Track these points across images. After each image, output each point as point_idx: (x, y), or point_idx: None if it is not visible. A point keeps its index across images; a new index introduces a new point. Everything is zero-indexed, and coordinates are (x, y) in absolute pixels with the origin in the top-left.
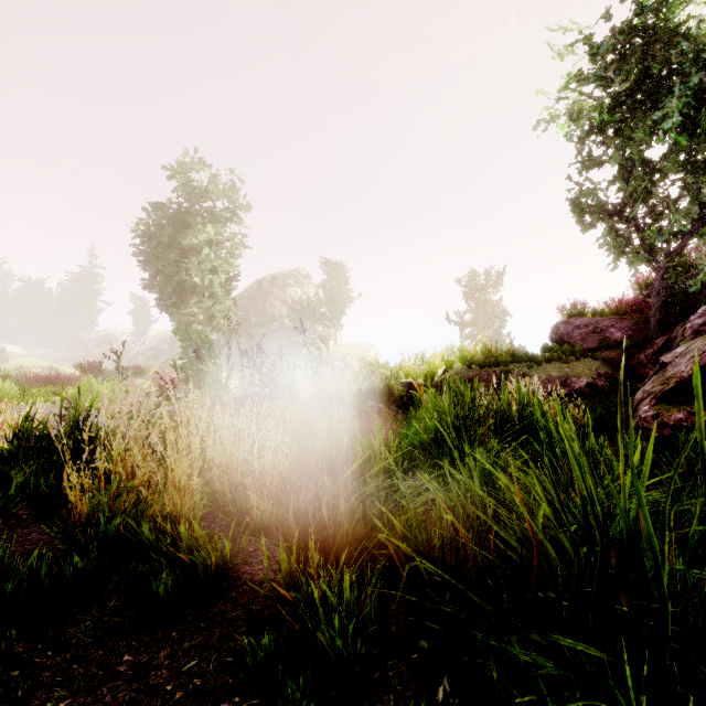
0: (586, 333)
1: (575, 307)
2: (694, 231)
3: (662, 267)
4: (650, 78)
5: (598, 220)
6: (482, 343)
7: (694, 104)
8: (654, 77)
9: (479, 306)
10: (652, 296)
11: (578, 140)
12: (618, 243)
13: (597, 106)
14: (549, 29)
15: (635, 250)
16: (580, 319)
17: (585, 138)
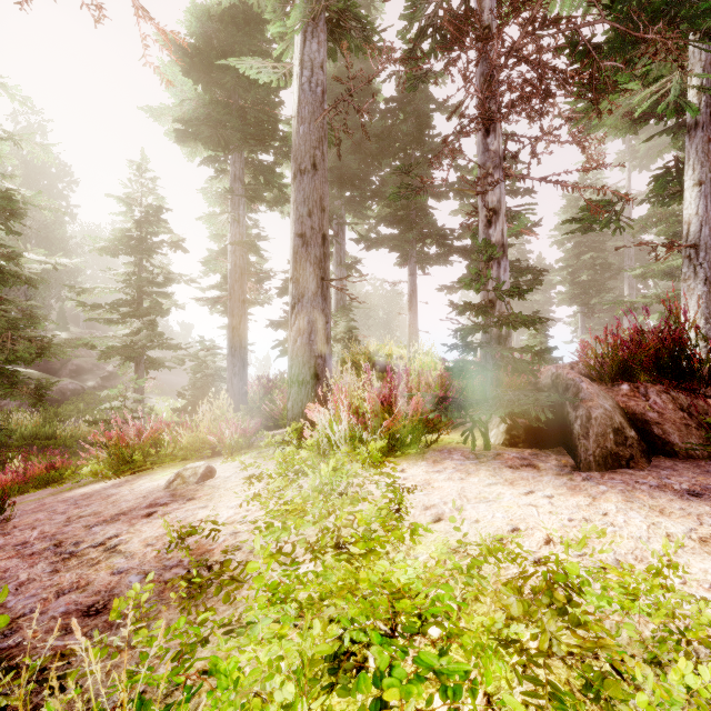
0: None
1: None
2: None
3: None
4: None
5: None
6: None
7: None
8: None
9: None
10: None
11: None
12: None
13: None
14: None
15: None
16: None
17: None
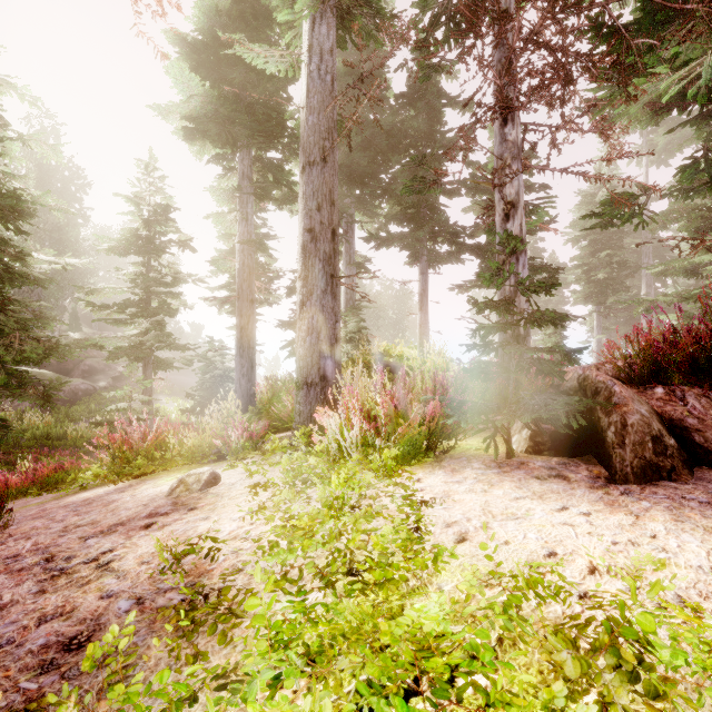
0: None
1: None
2: None
3: None
4: None
5: None
6: None
7: None
8: None
9: None
10: None
11: None
12: None
13: None
14: None
15: None
16: None
17: None
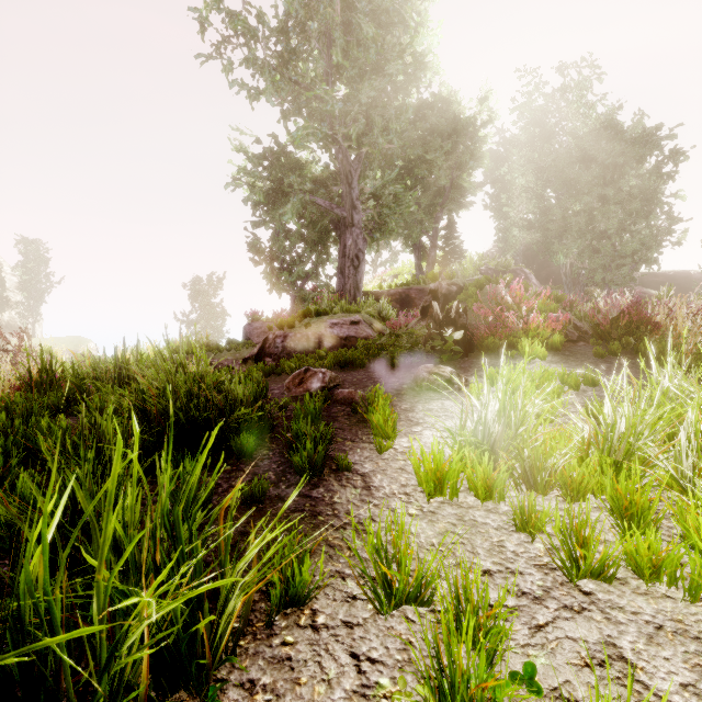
0: (260, 332)
1: (255, 314)
2: (309, 277)
3: (294, 295)
4: (287, 184)
5: (263, 260)
6: (186, 337)
7: (302, 209)
8: (288, 184)
9: (202, 306)
10: (290, 311)
11: (253, 205)
12: (272, 277)
13: (256, 192)
14: (231, 127)
15: (280, 284)
16: (258, 323)
17: (256, 205)
